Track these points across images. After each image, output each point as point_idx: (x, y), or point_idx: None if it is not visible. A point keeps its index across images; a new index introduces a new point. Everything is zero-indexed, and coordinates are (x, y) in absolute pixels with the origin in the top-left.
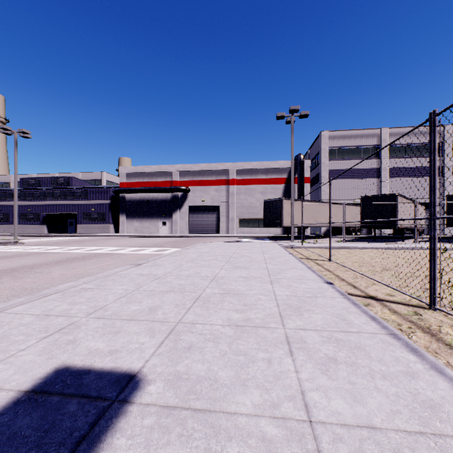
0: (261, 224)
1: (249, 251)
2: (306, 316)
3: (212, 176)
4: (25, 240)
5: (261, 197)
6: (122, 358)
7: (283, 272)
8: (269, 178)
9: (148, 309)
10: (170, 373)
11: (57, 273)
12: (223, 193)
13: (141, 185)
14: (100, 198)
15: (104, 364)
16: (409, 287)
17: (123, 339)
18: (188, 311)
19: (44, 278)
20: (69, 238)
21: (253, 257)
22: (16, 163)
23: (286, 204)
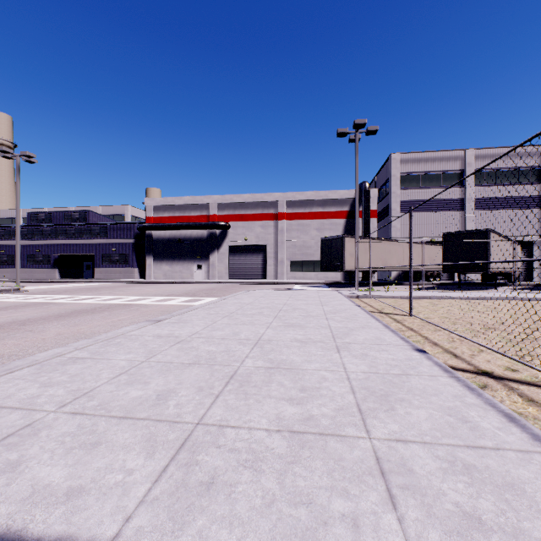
0: (317, 267)
1: (304, 302)
2: (400, 411)
3: (257, 209)
4: (30, 287)
5: (317, 235)
6: (85, 510)
7: (352, 333)
8: (327, 211)
9: (156, 397)
10: None
11: (52, 332)
12: (270, 230)
13: (171, 220)
14: (122, 236)
15: (46, 528)
16: (533, 355)
17: (100, 461)
18: (216, 401)
19: (33, 339)
20: (83, 284)
21: (310, 310)
22: (18, 193)
23: (348, 243)
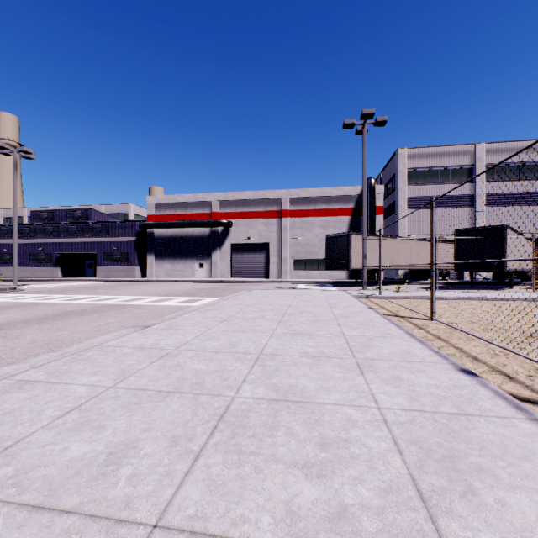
0: (321, 265)
1: (310, 304)
2: (487, 498)
3: (260, 207)
4: (29, 286)
5: (321, 233)
6: None
7: (373, 345)
8: (331, 208)
9: (105, 457)
10: None
11: (27, 338)
12: (273, 228)
13: (173, 218)
14: (123, 234)
15: None
16: None
17: None
18: (193, 469)
19: (1, 348)
20: (83, 283)
21: (318, 313)
22: (16, 190)
23: (354, 241)
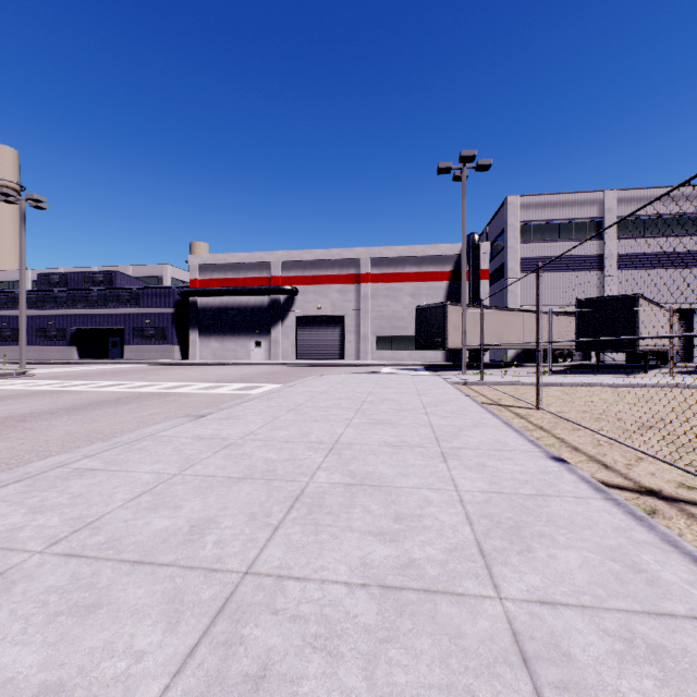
0: (411, 344)
1: (395, 391)
2: (540, 554)
3: (334, 269)
4: (40, 370)
5: (411, 302)
6: None
7: (462, 434)
8: (423, 271)
9: (189, 529)
10: None
11: (60, 431)
12: (350, 296)
13: (222, 283)
14: (158, 304)
15: None
16: None
17: (95, 636)
18: (274, 537)
19: (33, 441)
20: (108, 366)
21: (403, 401)
22: (24, 248)
23: (452, 313)
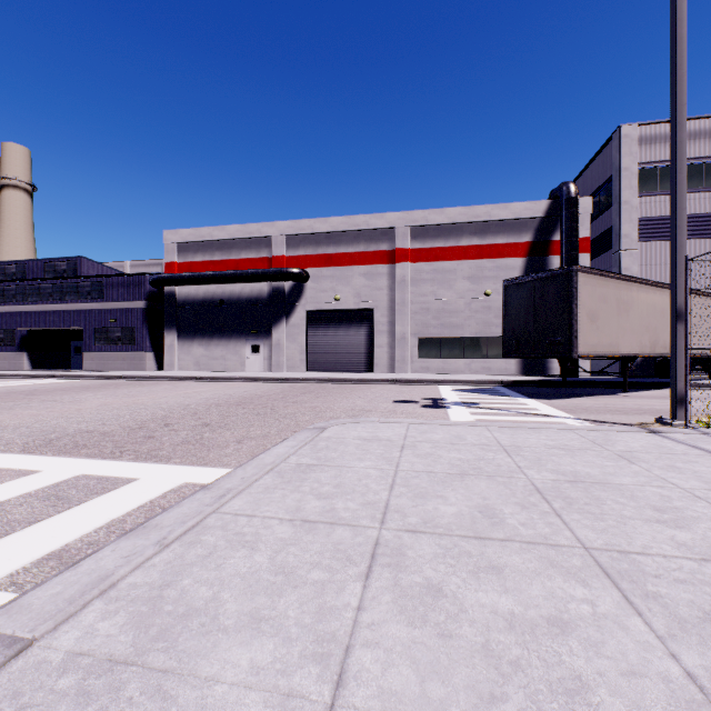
0: (469, 349)
1: None
2: None
3: (358, 244)
4: None
5: (469, 289)
6: None
7: None
8: (488, 243)
9: None
10: None
11: None
12: (381, 281)
13: (207, 267)
14: (126, 297)
15: None
16: None
17: None
18: None
19: None
20: (22, 382)
21: None
22: None
23: (585, 288)
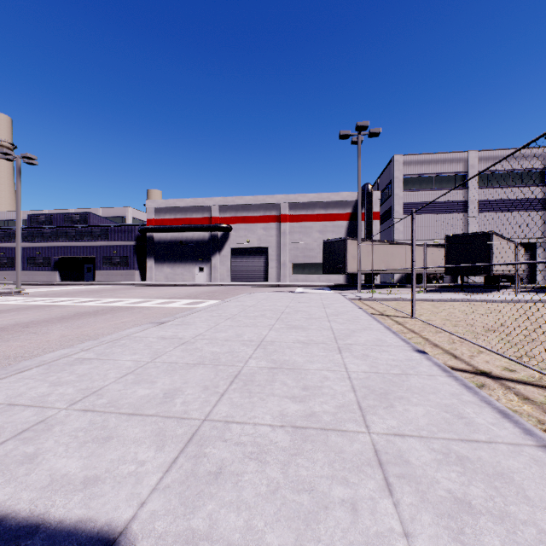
0: (319, 269)
1: (306, 305)
2: (399, 408)
3: (259, 211)
4: (31, 289)
5: (319, 237)
6: (102, 497)
7: (354, 335)
8: (329, 213)
9: (163, 395)
10: (178, 536)
11: (56, 334)
12: (272, 232)
13: (172, 222)
14: (123, 238)
15: (67, 512)
16: (531, 356)
17: (113, 453)
18: (221, 399)
19: (38, 341)
20: (84, 287)
21: (312, 312)
22: (19, 195)
23: (351, 246)
